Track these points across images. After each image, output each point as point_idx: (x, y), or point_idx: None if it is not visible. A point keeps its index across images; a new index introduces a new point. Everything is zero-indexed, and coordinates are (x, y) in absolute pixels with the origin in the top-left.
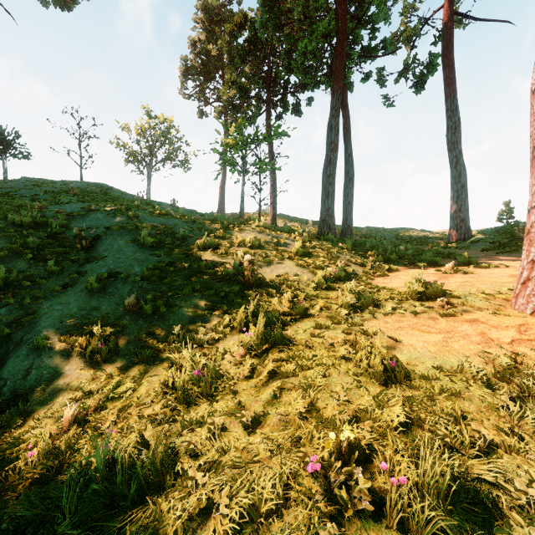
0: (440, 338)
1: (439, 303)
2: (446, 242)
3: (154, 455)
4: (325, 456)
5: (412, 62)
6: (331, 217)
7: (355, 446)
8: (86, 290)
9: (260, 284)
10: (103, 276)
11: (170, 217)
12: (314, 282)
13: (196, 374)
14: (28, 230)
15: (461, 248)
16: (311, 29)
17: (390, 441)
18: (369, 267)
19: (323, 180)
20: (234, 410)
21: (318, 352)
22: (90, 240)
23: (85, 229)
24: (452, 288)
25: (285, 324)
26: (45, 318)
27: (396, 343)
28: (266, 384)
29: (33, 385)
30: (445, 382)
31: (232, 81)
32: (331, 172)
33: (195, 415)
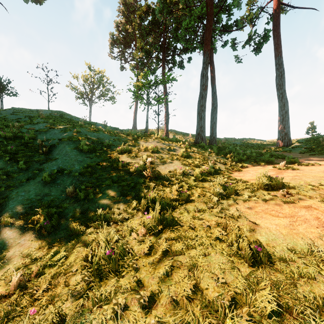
0: (287, 221)
1: (281, 192)
2: (276, 148)
3: None
4: None
5: (253, 34)
6: (203, 132)
7: None
8: (42, 181)
9: (157, 177)
10: (54, 172)
11: (101, 132)
12: (194, 176)
13: (108, 254)
14: (9, 141)
15: (286, 151)
16: (190, 14)
17: None
18: (229, 165)
19: (198, 109)
20: (135, 286)
21: (198, 232)
22: (48, 147)
23: (45, 140)
24: (287, 181)
25: (174, 208)
26: (12, 201)
27: (255, 226)
28: (160, 260)
29: None
30: (300, 264)
31: (141, 47)
32: (203, 103)
33: (104, 292)
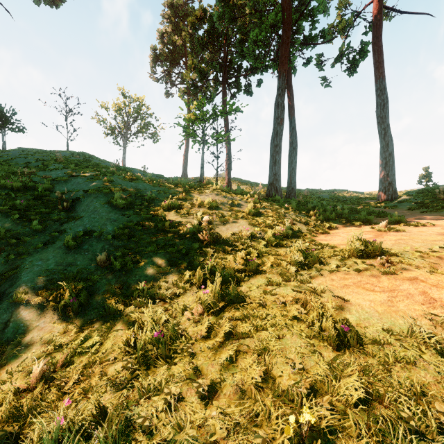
0: (385, 297)
1: (379, 261)
2: (376, 202)
3: (108, 431)
4: (285, 443)
5: (346, 49)
6: (278, 181)
7: (316, 431)
8: (64, 247)
9: (217, 242)
10: (79, 234)
11: (140, 182)
12: (265, 239)
13: (156, 336)
14: (18, 193)
15: (390, 207)
16: (260, 21)
17: (352, 423)
18: (312, 226)
19: (271, 150)
20: (191, 374)
21: (271, 311)
22: (71, 202)
23: (66, 192)
24: (388, 246)
25: (239, 280)
26: (26, 273)
27: (344, 303)
28: (222, 345)
29: (9, 338)
30: (397, 347)
31: (194, 66)
32: (278, 143)
33: (152, 381)
